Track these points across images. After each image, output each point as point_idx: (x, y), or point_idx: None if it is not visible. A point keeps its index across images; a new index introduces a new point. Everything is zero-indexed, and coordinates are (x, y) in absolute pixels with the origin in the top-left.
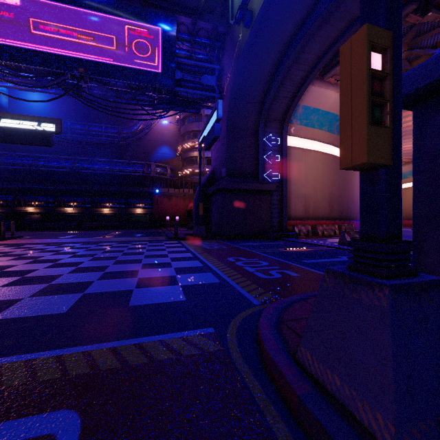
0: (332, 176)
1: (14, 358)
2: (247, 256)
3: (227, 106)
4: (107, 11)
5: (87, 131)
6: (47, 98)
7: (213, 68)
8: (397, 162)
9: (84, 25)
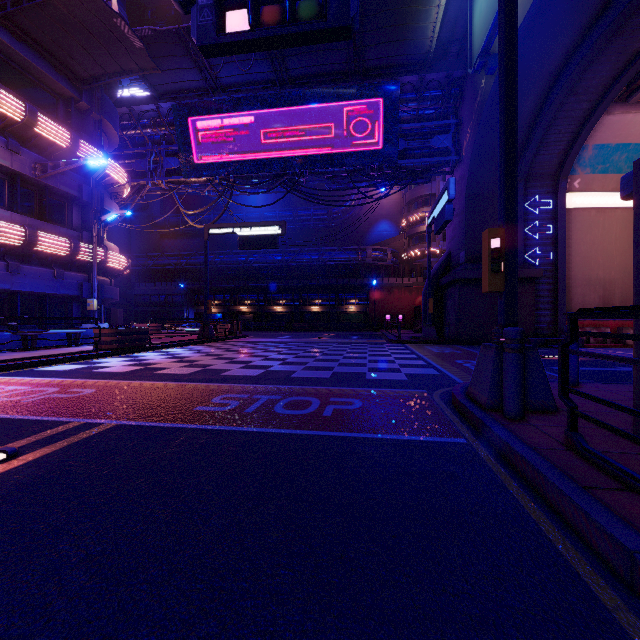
0: None
1: (318, 387)
2: None
3: (466, 171)
4: (326, 100)
5: (295, 217)
6: None
7: (447, 124)
8: (513, 288)
9: (305, 121)
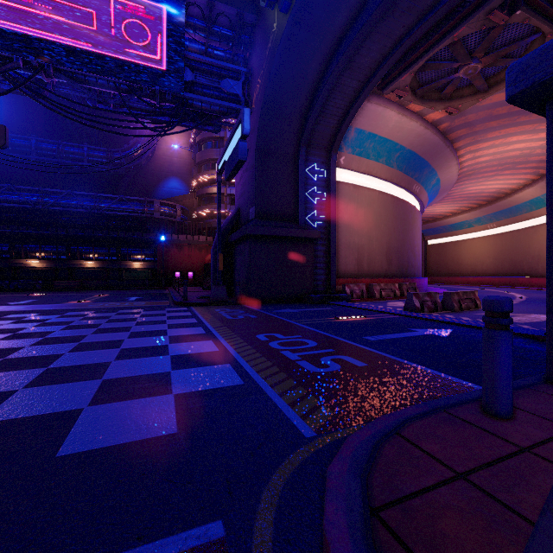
0: (390, 221)
1: None
2: (285, 330)
3: (256, 123)
4: None
5: (62, 153)
6: (1, 104)
7: (238, 70)
8: None
9: None
